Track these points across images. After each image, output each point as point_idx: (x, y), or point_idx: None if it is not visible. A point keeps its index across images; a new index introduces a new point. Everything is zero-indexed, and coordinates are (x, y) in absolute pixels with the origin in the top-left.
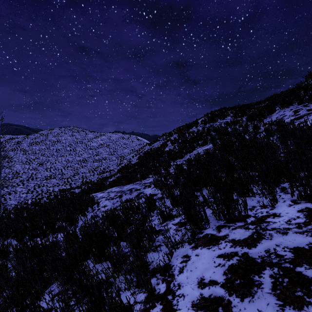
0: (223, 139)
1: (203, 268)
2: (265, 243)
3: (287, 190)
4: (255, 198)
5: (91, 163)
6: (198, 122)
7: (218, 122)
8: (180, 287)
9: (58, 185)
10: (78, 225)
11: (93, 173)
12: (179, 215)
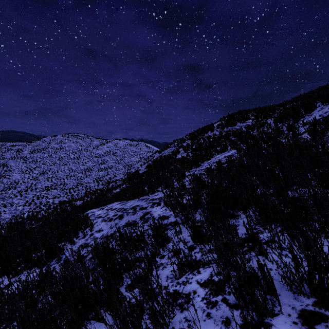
0: (249, 143)
1: None
2: None
3: None
4: None
5: (96, 172)
6: (213, 126)
7: (237, 126)
8: None
9: (59, 196)
10: (61, 258)
11: (98, 183)
12: (208, 264)
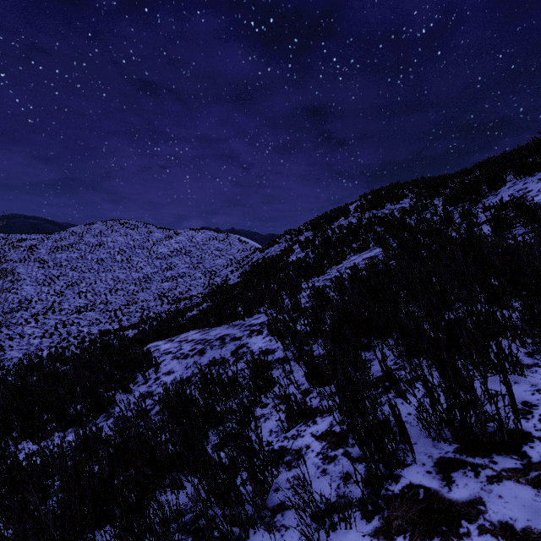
0: (401, 238)
1: None
2: None
3: None
4: (521, 377)
5: (159, 283)
6: (349, 209)
7: (386, 209)
8: None
9: (99, 322)
10: (112, 414)
11: (162, 301)
12: (328, 412)
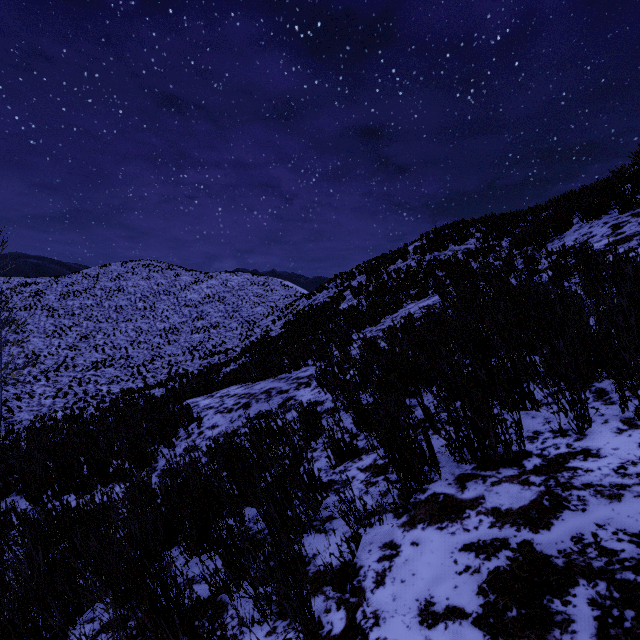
0: (461, 285)
1: (429, 577)
2: (572, 520)
3: (609, 397)
4: (539, 413)
5: (188, 335)
6: (408, 250)
7: (449, 250)
8: (379, 622)
9: (120, 379)
10: (156, 468)
11: (192, 355)
12: (372, 450)
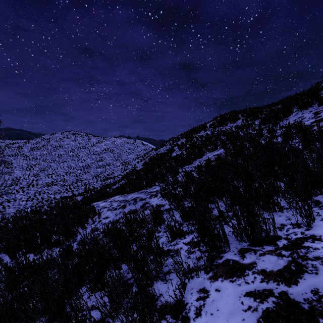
0: (235, 143)
1: (227, 312)
2: (310, 279)
3: (322, 205)
4: (283, 213)
5: (95, 169)
6: (206, 125)
7: (228, 126)
8: None
9: (60, 192)
10: (76, 240)
11: (97, 179)
12: (191, 232)
